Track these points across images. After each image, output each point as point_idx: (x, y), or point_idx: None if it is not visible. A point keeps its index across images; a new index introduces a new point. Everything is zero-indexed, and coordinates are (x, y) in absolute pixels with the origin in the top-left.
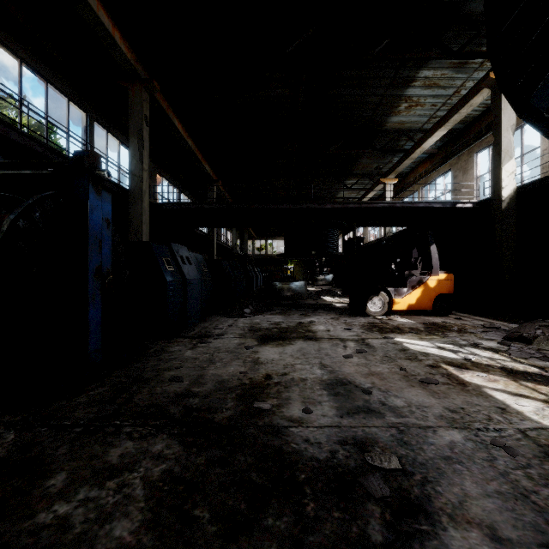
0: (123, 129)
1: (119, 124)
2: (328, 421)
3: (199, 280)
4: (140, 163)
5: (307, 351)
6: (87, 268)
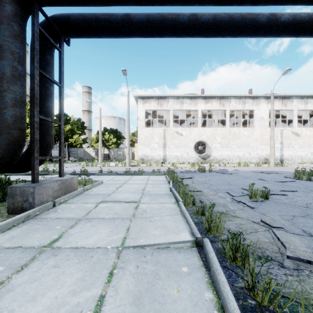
0: None
1: None
2: None
3: None
4: None
5: None
6: None
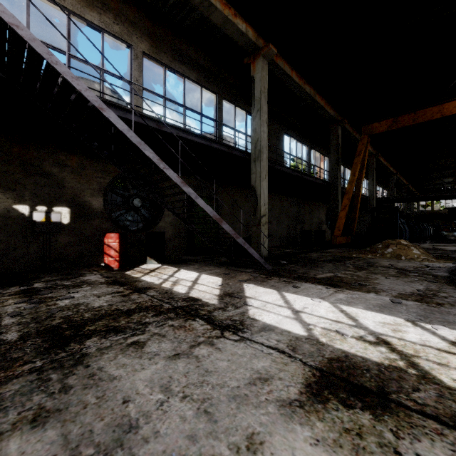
0: (351, 164)
1: (350, 163)
2: (453, 250)
3: (408, 229)
4: (373, 186)
5: (453, 247)
6: (398, 227)
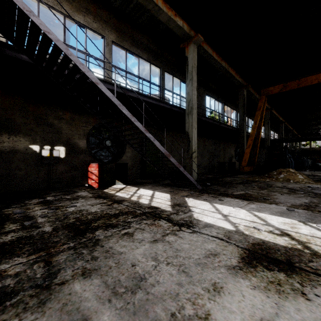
0: (252, 116)
1: (252, 115)
2: None
3: (293, 161)
4: (268, 131)
5: None
6: (286, 159)
